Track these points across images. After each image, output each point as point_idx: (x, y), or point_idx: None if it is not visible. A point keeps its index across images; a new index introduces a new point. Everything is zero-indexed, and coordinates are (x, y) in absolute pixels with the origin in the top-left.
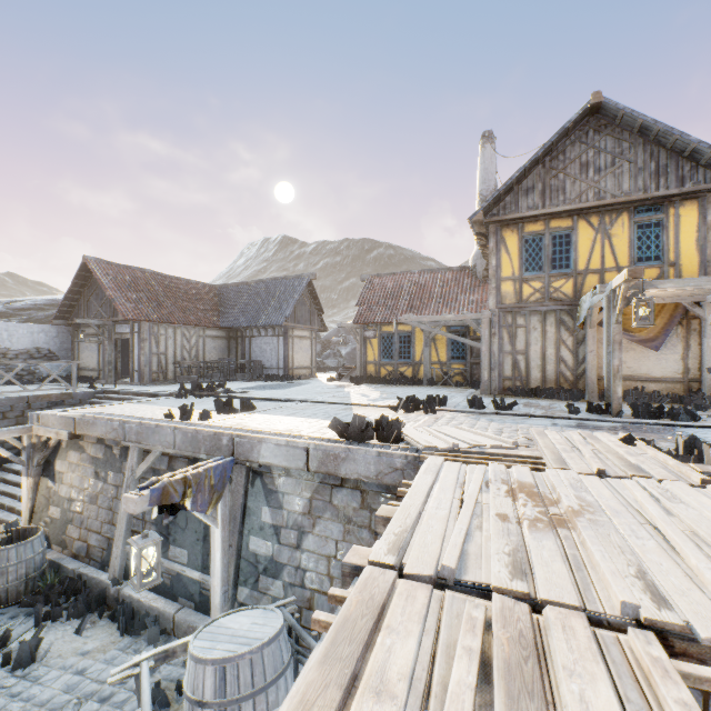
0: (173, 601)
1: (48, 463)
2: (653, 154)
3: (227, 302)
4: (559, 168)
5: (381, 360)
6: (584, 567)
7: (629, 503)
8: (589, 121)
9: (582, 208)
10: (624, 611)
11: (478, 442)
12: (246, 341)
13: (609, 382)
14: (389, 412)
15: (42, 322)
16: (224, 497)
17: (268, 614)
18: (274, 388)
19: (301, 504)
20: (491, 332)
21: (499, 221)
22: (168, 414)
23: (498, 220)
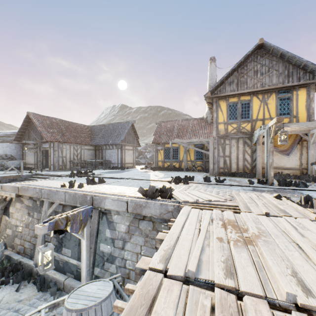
0: (64, 274)
1: (6, 208)
2: (286, 67)
3: (94, 133)
4: (244, 73)
5: (164, 160)
6: (263, 268)
7: (282, 230)
8: (258, 52)
9: (255, 91)
10: (288, 298)
11: (208, 198)
12: (103, 151)
13: (267, 170)
14: (167, 184)
15: (9, 142)
16: (87, 225)
17: (106, 284)
18: (116, 172)
19: (124, 228)
20: (214, 147)
21: (217, 97)
22: (62, 185)
23: (217, 96)
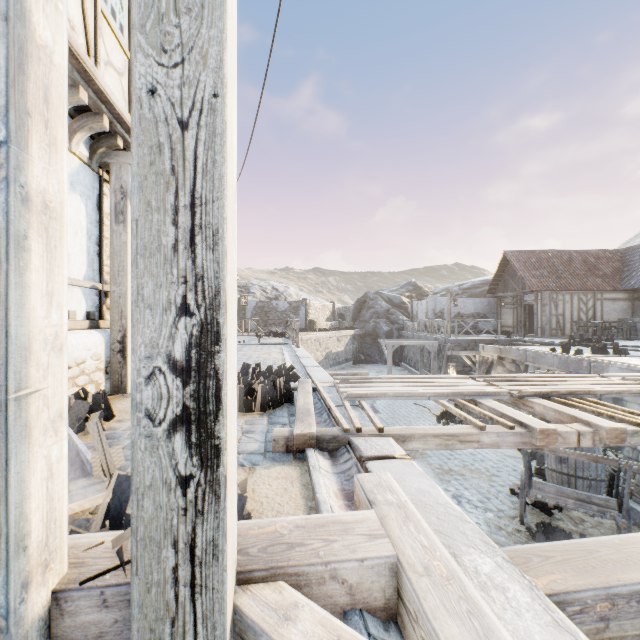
0: None
1: (487, 372)
2: None
3: (630, 265)
4: None
5: None
6: None
7: None
8: None
9: None
10: None
11: None
12: None
13: None
14: None
15: (477, 296)
16: None
17: None
18: None
19: (639, 410)
20: None
21: None
22: (551, 349)
23: None
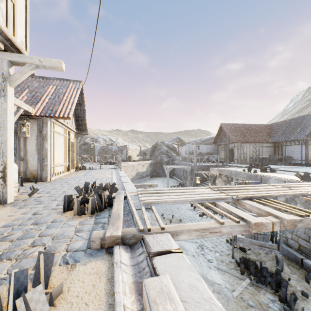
0: None
1: (213, 181)
2: None
3: (273, 131)
4: None
5: None
6: None
7: None
8: None
9: None
10: None
11: None
12: (282, 147)
13: None
14: None
15: (208, 144)
16: None
17: None
18: (294, 168)
19: (283, 199)
20: None
21: None
22: (243, 170)
23: None
